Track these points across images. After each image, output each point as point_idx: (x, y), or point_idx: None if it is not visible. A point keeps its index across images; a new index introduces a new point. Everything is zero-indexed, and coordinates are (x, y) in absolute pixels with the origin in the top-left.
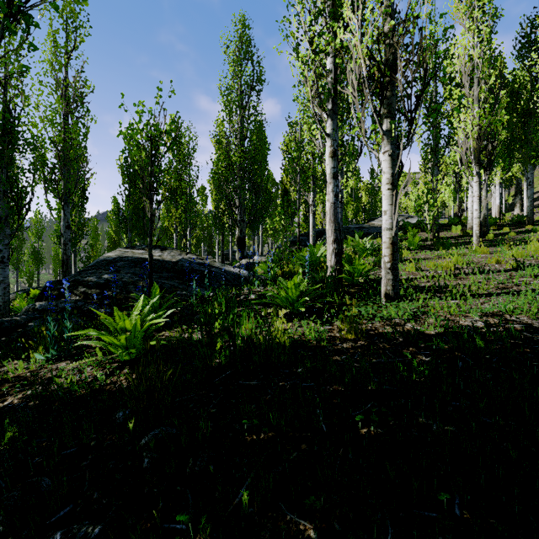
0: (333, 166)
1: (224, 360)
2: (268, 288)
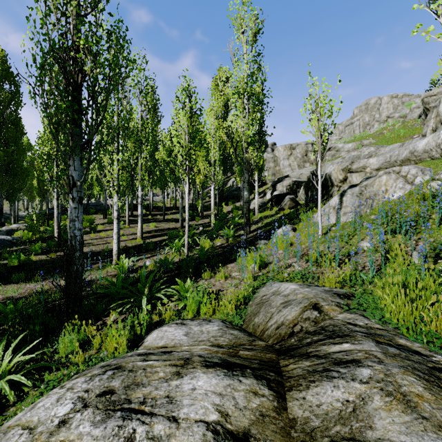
0: (57, 203)
1: (15, 264)
2: (27, 246)
